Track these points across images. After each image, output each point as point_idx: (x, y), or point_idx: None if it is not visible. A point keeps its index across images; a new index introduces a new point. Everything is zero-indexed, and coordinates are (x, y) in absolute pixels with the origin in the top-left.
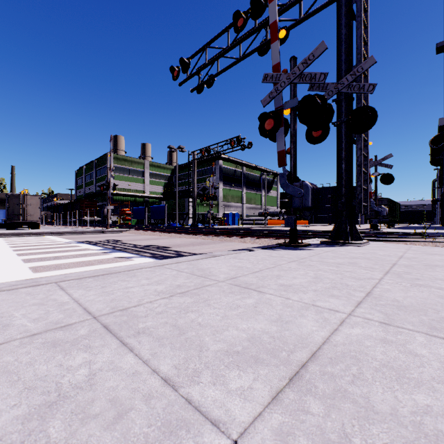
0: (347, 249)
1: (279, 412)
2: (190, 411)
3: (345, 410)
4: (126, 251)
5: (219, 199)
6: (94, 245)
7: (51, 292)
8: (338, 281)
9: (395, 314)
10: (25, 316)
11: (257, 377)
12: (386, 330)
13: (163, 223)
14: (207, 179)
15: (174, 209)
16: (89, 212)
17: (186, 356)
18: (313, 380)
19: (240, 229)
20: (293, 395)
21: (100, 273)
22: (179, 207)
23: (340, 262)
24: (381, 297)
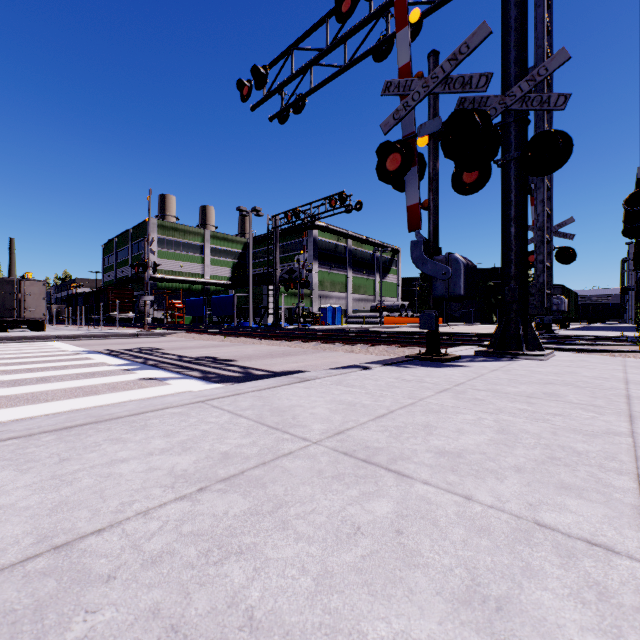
0: (525, 365)
1: None
2: None
3: None
4: (163, 367)
5: (313, 287)
6: (114, 357)
7: None
8: (551, 440)
9: None
10: None
11: None
12: None
13: (231, 321)
14: (296, 257)
15: (247, 301)
16: (122, 306)
17: None
18: None
19: (344, 330)
20: None
21: (76, 422)
22: (254, 298)
23: (528, 393)
24: None
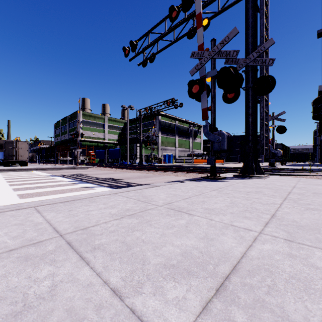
0: (254, 181)
1: (209, 321)
2: (133, 321)
3: (264, 319)
4: (90, 182)
5: (159, 144)
6: (66, 178)
7: (30, 214)
8: (249, 205)
9: (295, 232)
10: (6, 234)
11: (190, 288)
12: (290, 246)
13: (118, 161)
14: (150, 129)
15: (126, 151)
16: (64, 154)
17: (131, 269)
18: (236, 291)
19: (174, 166)
20: (220, 305)
21: (68, 199)
22: (129, 150)
23: (249, 191)
24: (283, 219)
